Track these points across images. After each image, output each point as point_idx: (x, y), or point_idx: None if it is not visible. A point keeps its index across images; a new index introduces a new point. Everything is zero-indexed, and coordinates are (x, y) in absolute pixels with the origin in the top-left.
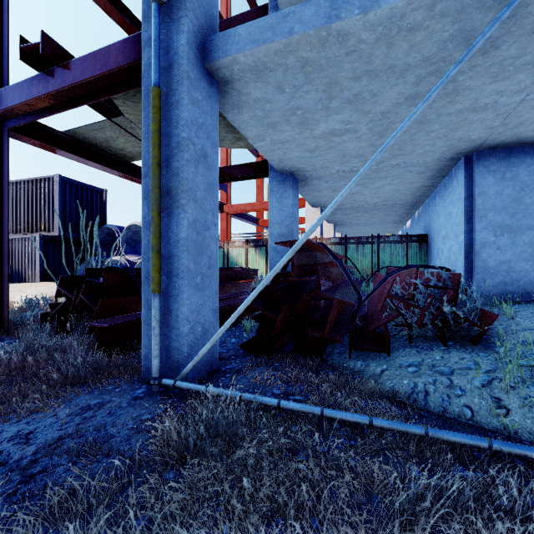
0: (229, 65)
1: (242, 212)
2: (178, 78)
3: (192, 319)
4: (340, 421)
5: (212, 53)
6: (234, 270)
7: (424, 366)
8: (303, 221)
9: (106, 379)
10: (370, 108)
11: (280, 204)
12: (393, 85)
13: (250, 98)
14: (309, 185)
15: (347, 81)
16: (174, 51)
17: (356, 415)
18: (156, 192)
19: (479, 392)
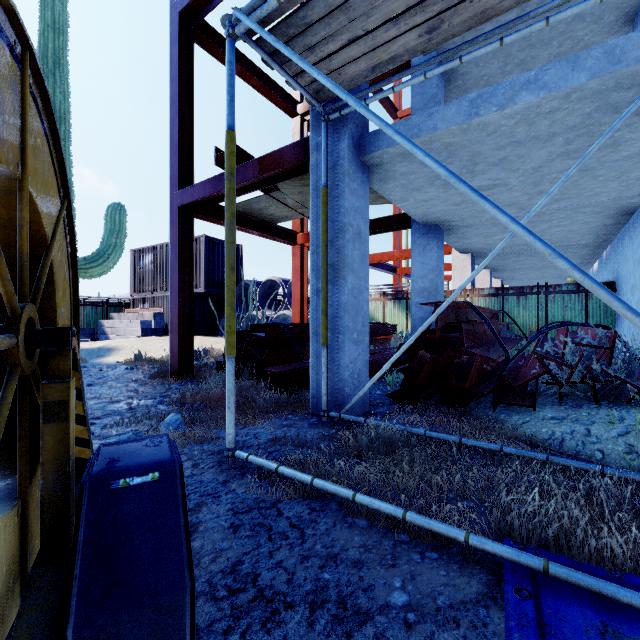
0: (380, 155)
1: (379, 262)
2: (341, 175)
3: (351, 367)
4: (476, 450)
5: (366, 148)
6: (372, 326)
7: (567, 419)
8: (450, 268)
9: (284, 411)
10: (518, 166)
11: (423, 257)
12: (540, 148)
13: (396, 173)
14: (456, 233)
15: (491, 151)
16: (337, 154)
17: (489, 444)
18: (325, 268)
19: (614, 440)
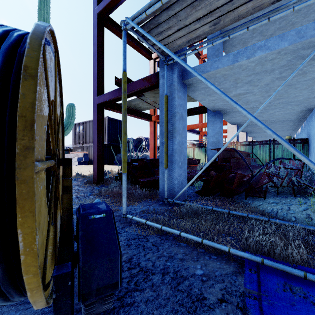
0: (192, 80)
1: (191, 129)
2: (173, 89)
3: (178, 178)
4: (236, 216)
5: (185, 77)
6: (188, 160)
7: (279, 203)
8: (226, 131)
9: (147, 199)
10: (257, 84)
11: (213, 126)
12: (268, 75)
13: (199, 88)
14: (229, 115)
15: (244, 77)
16: (172, 80)
17: (242, 213)
18: (166, 132)
19: (301, 212)
